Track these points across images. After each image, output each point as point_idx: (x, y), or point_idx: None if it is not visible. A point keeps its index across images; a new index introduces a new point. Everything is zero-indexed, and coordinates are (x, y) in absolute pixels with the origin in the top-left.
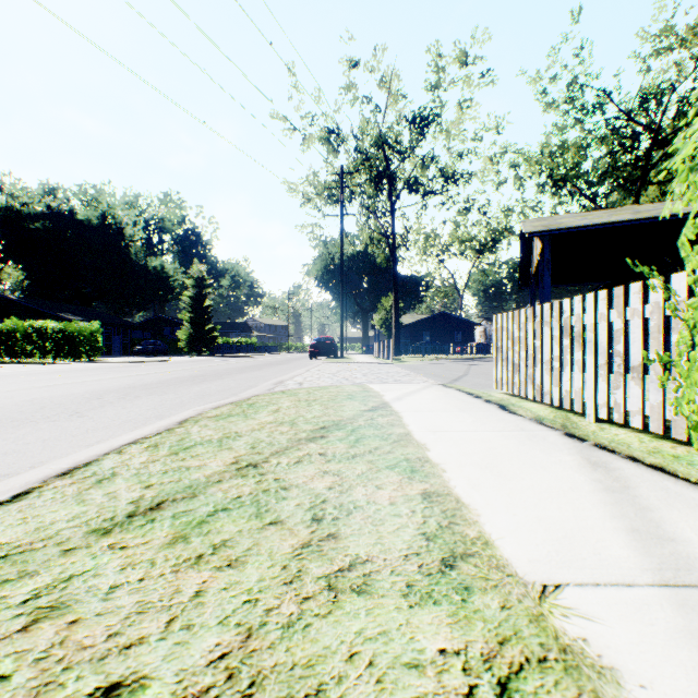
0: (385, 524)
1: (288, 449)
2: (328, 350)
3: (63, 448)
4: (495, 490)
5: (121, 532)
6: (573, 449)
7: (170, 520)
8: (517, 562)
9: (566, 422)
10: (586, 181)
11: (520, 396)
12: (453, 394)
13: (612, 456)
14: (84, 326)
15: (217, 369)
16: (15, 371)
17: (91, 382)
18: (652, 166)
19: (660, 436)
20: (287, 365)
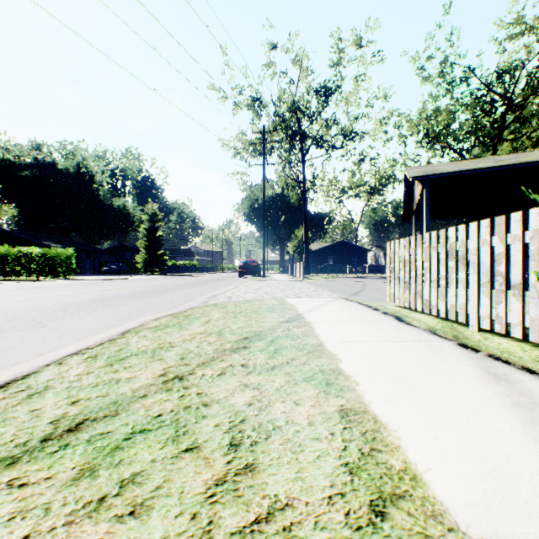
0: (305, 450)
1: (213, 360)
2: (253, 270)
3: (17, 357)
4: (409, 406)
5: (27, 463)
6: (470, 360)
7: (84, 446)
8: (454, 506)
9: (453, 332)
10: (454, 138)
11: (410, 308)
12: (355, 306)
13: (508, 367)
14: (61, 251)
15: (165, 285)
16: (4, 287)
17: (61, 296)
18: (506, 126)
19: (538, 345)
20: (220, 282)
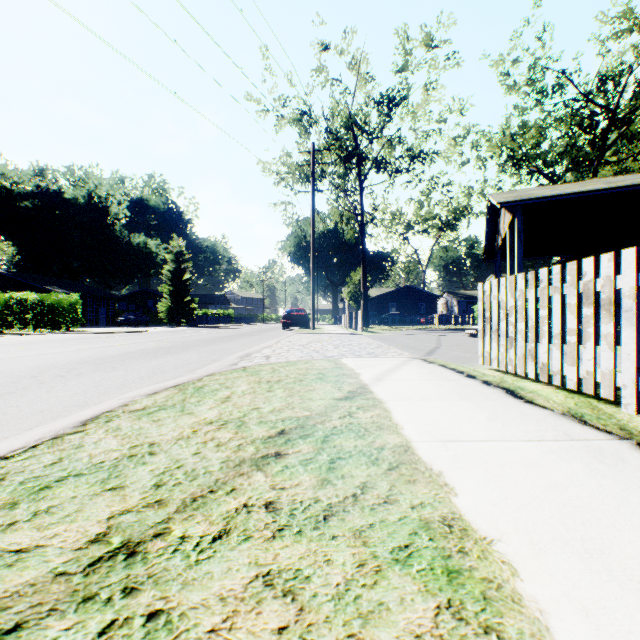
0: None
1: (214, 491)
2: (300, 321)
3: None
4: None
5: None
6: None
7: None
8: None
9: (600, 414)
10: (545, 160)
11: (513, 373)
12: (439, 372)
13: None
14: (63, 298)
15: (188, 340)
16: None
17: (46, 355)
18: (609, 145)
19: None
20: (259, 336)
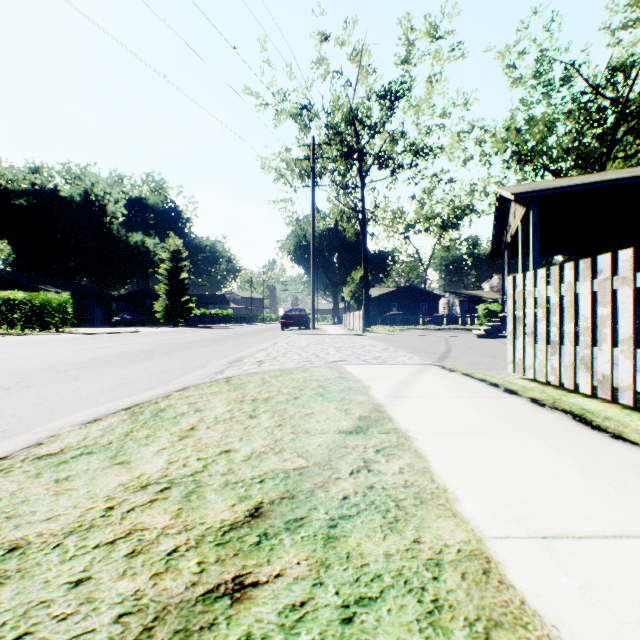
0: None
1: None
2: (300, 321)
3: None
4: None
5: None
6: None
7: None
8: None
9: None
10: (551, 156)
11: (552, 384)
12: (468, 384)
13: None
14: (52, 297)
15: (179, 341)
16: None
17: (12, 359)
18: (618, 140)
19: None
20: (255, 337)
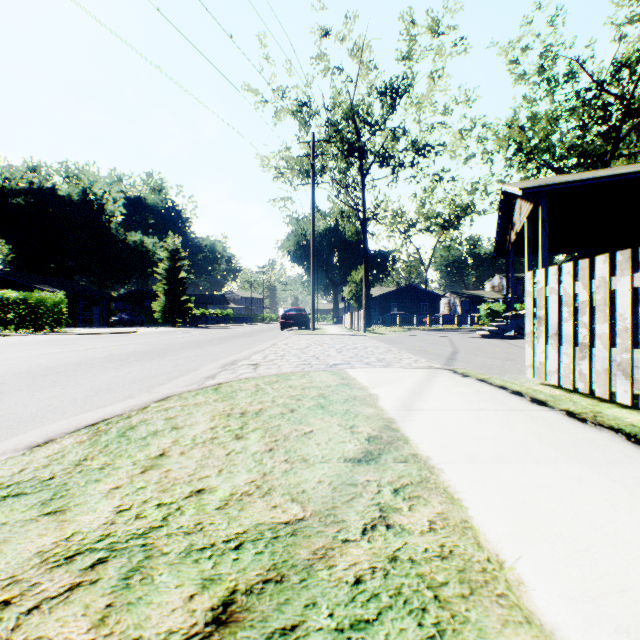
0: None
1: None
2: (299, 321)
3: None
4: None
5: None
6: None
7: None
8: None
9: None
10: (555, 154)
11: (578, 391)
12: (488, 393)
13: None
14: (47, 296)
15: (175, 342)
16: None
17: None
18: (623, 137)
19: None
20: (254, 338)
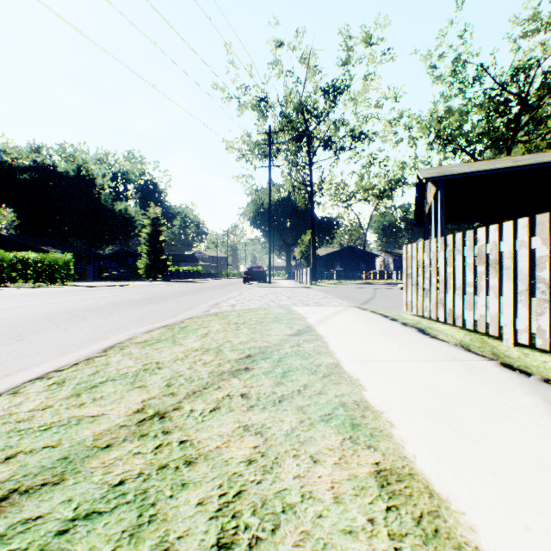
0: None
1: (207, 388)
2: (259, 276)
3: None
4: (471, 464)
5: None
6: (525, 388)
7: None
8: None
9: (486, 346)
10: (467, 140)
11: (429, 318)
12: (370, 316)
13: None
14: (59, 257)
15: (166, 292)
16: None
17: (52, 304)
18: (521, 127)
19: None
20: (224, 289)
